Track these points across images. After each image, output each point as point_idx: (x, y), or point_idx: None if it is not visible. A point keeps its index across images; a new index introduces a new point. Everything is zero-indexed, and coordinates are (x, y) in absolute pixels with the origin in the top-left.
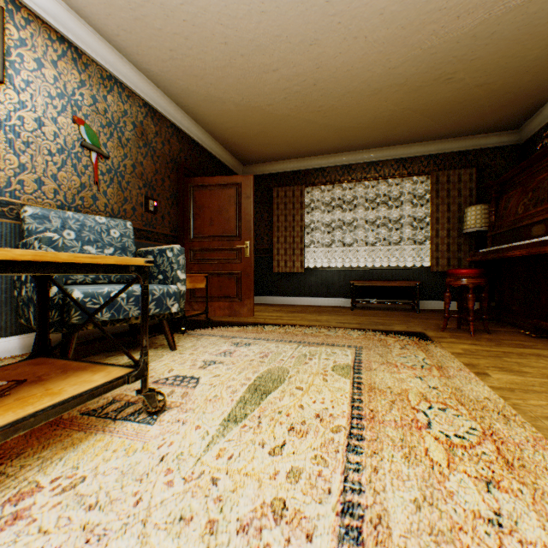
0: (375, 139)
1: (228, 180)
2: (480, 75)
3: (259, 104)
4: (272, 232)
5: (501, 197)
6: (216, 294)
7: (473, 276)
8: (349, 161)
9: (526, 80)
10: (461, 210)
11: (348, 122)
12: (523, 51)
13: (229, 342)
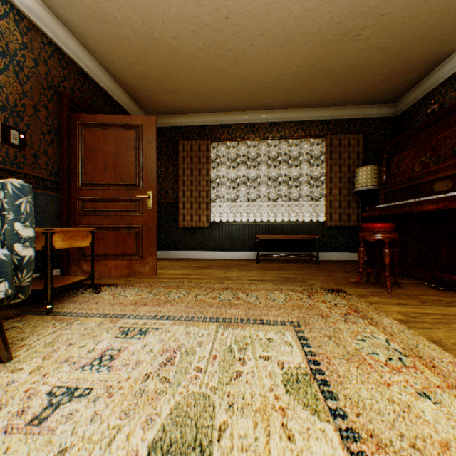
0: (279, 98)
1: (126, 120)
2: (384, 36)
3: (164, 35)
4: (178, 186)
5: (392, 158)
6: (111, 252)
7: (389, 230)
8: (254, 120)
9: (417, 50)
10: (351, 171)
11: (256, 74)
12: (427, 13)
13: (116, 325)
